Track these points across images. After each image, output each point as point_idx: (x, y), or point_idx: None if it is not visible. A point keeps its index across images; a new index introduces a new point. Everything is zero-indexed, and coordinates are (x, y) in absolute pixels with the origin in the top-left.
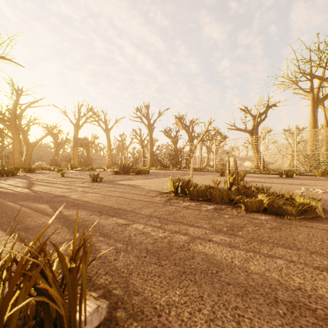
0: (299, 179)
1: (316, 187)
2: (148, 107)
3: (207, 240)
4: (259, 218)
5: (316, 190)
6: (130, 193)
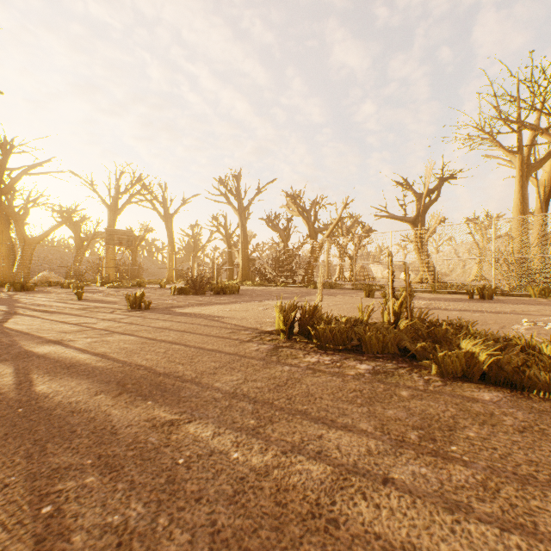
0: (504, 302)
1: (546, 319)
2: (239, 177)
3: (379, 478)
4: (478, 396)
5: None
6: (199, 334)
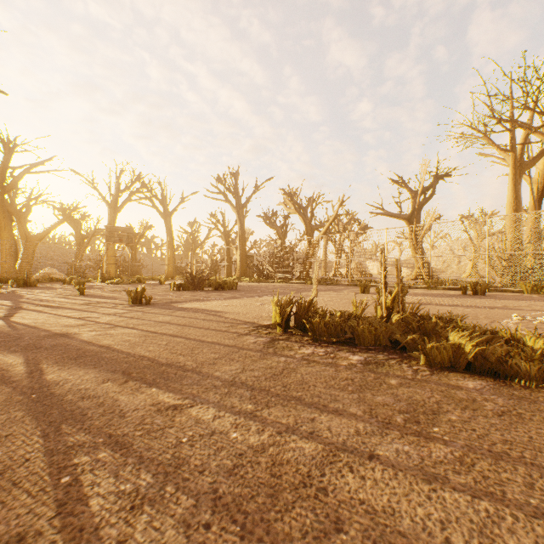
0: (496, 297)
1: (535, 314)
2: (237, 175)
3: (366, 454)
4: (462, 384)
5: (541, 320)
6: (199, 327)
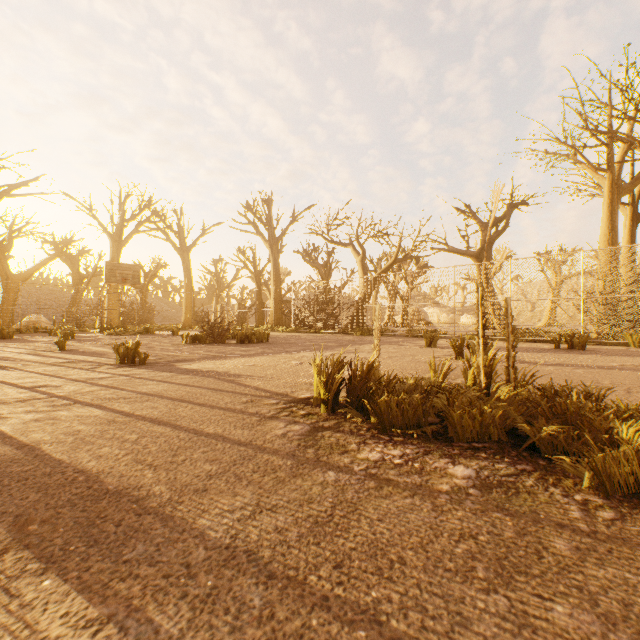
0: (601, 353)
1: None
2: (270, 202)
3: None
4: None
5: None
6: (201, 404)
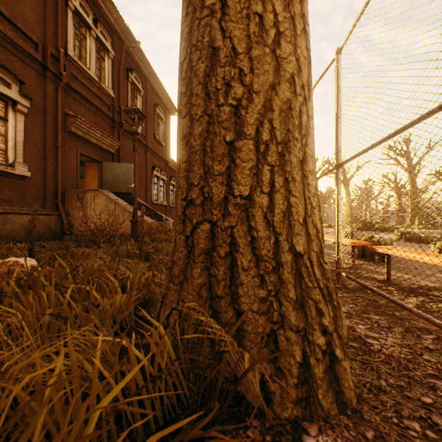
0: None
1: None
2: (407, 142)
3: None
4: None
5: None
6: None
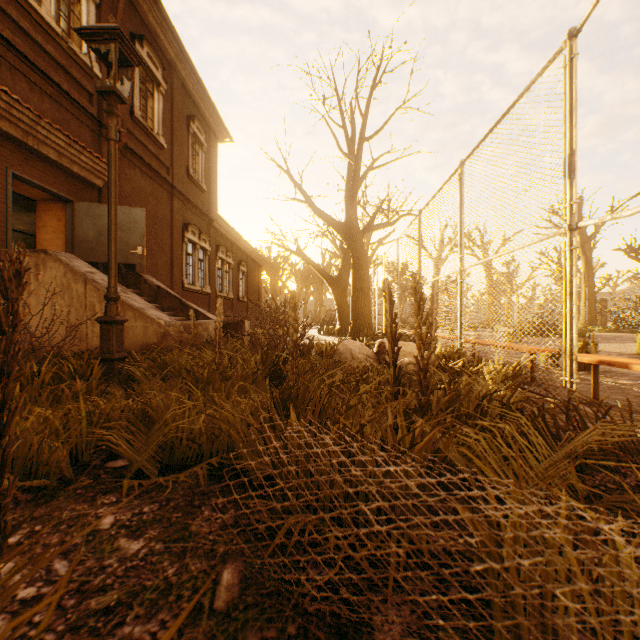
0: None
1: None
2: (579, 202)
3: None
4: None
5: None
6: None
